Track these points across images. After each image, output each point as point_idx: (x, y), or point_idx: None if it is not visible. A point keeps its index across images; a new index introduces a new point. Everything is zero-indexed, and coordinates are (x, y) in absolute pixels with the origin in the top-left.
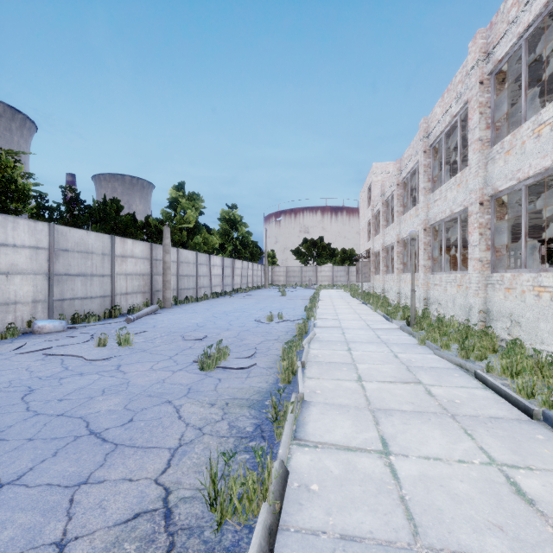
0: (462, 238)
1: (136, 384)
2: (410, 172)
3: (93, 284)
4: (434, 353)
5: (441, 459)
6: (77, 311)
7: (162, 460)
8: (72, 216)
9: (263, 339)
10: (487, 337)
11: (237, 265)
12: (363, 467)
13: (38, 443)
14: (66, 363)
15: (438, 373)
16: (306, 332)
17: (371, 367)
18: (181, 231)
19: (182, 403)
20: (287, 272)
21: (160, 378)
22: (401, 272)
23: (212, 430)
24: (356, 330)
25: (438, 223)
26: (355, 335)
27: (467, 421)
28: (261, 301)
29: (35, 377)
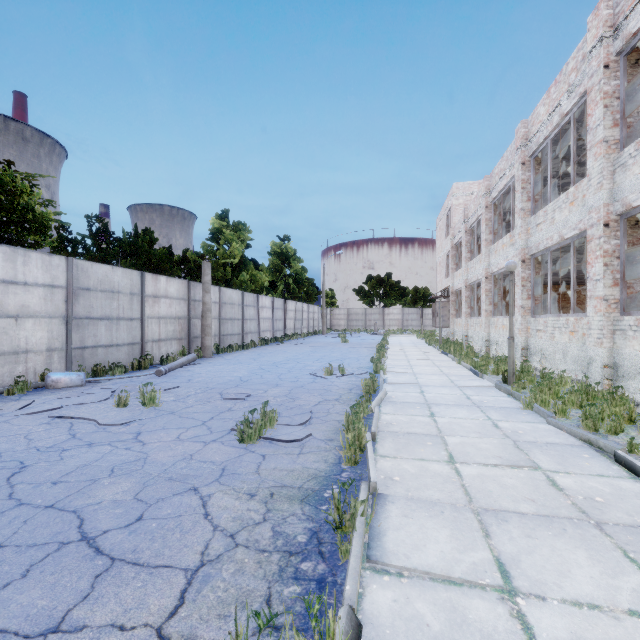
0: (567, 273)
1: (156, 460)
2: (503, 190)
3: (120, 329)
4: (547, 422)
5: (599, 607)
6: (100, 361)
7: (172, 590)
8: (99, 250)
9: (320, 398)
10: (618, 401)
11: (289, 307)
12: (477, 619)
13: (8, 553)
14: (75, 428)
15: (560, 453)
16: (374, 390)
17: (466, 442)
18: (224, 267)
19: (212, 491)
20: (348, 315)
21: (187, 453)
22: (490, 315)
23: (248, 539)
24: (438, 388)
25: (541, 252)
26: (437, 395)
27: (623, 534)
28: (318, 349)
29: (33, 447)
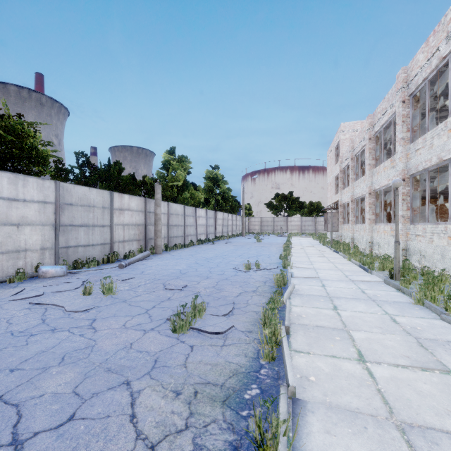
0: (435, 189)
1: (101, 348)
2: (384, 125)
3: (95, 233)
4: (441, 319)
5: None
6: (80, 257)
7: None
8: (84, 177)
9: (241, 290)
10: None
11: (218, 216)
12: None
13: None
14: (47, 314)
15: None
16: (284, 283)
17: (371, 338)
18: (172, 188)
19: (142, 387)
20: (261, 222)
21: (128, 342)
22: (373, 222)
23: None
24: (336, 282)
25: (420, 172)
26: (337, 289)
27: None
28: (239, 247)
29: (9, 331)
